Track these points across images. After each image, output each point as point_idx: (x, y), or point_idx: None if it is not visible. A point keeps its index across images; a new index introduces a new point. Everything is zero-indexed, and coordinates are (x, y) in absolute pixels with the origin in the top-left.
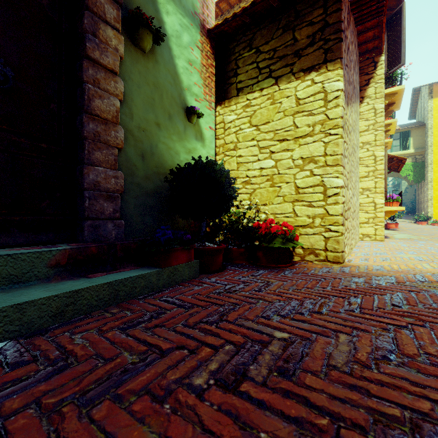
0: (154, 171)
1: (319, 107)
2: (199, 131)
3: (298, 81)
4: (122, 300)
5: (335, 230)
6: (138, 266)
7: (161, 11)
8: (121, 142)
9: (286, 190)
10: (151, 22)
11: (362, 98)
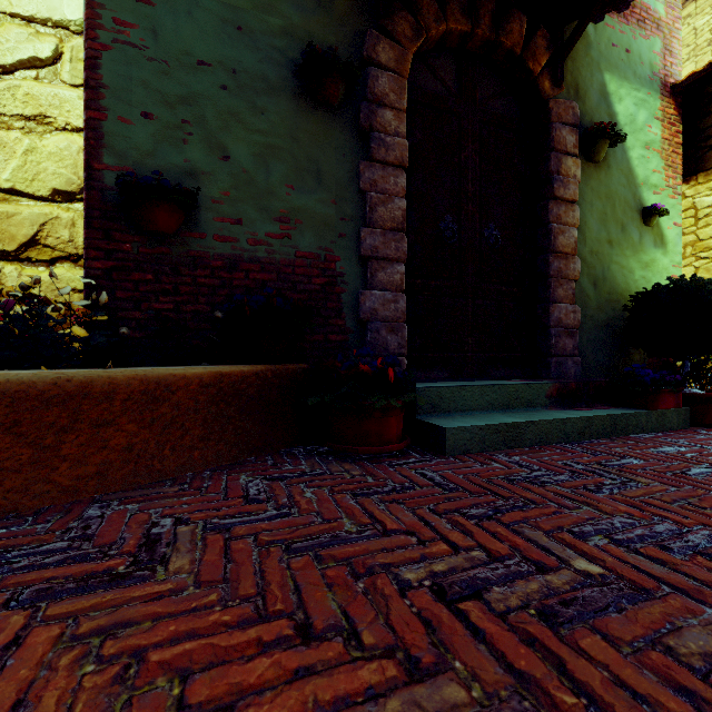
0: (605, 299)
1: None
2: (658, 233)
3: None
4: (619, 435)
5: None
6: (612, 406)
7: (613, 102)
8: (578, 274)
9: None
10: (612, 130)
11: None
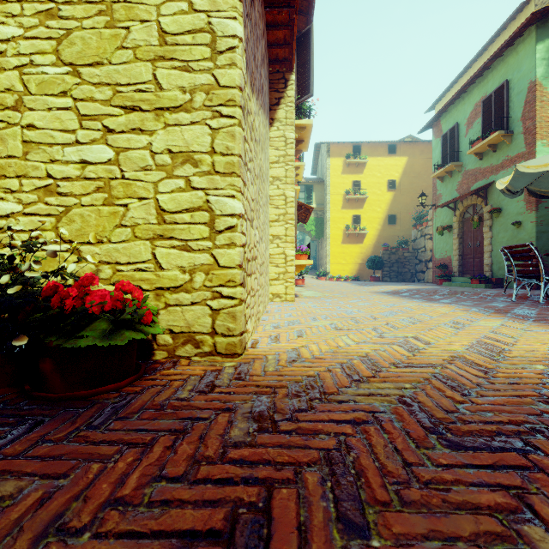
0: None
1: (203, 58)
2: None
3: None
4: None
5: (230, 295)
6: None
7: None
8: None
9: (139, 214)
10: None
11: (272, 120)
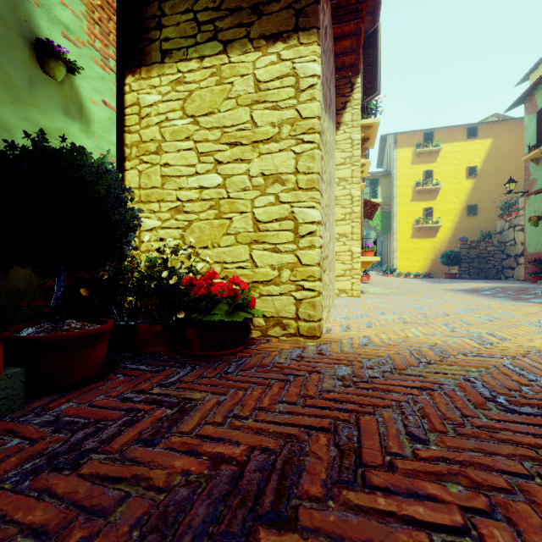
0: None
1: (289, 97)
2: (75, 100)
3: (258, 53)
4: None
5: (310, 287)
6: None
7: None
8: None
9: (240, 225)
10: None
11: (338, 124)
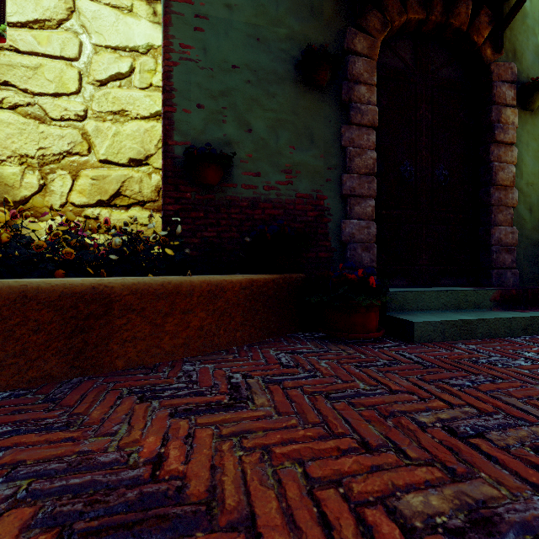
0: None
1: None
2: None
3: None
4: None
5: None
6: None
7: None
8: (515, 202)
9: None
10: None
11: None
